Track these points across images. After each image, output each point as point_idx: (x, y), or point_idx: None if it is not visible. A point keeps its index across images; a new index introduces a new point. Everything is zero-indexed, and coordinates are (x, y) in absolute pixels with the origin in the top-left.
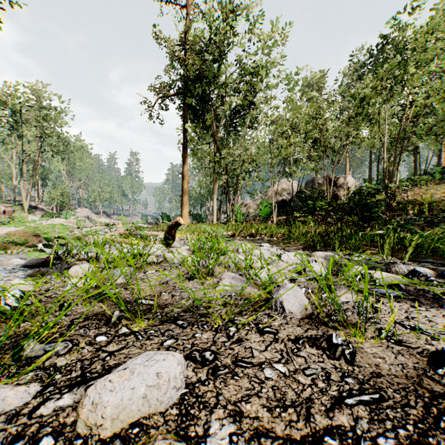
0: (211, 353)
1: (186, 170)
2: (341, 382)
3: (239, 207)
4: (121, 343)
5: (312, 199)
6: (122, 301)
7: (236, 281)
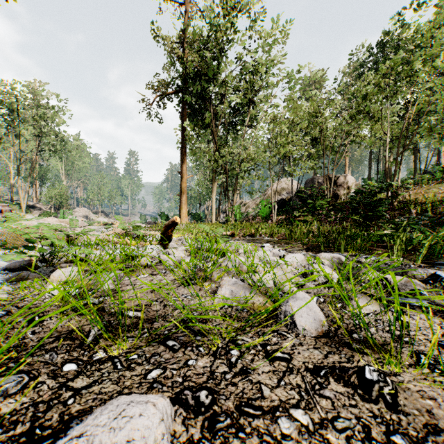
0: (208, 393)
1: (185, 168)
2: (388, 442)
3: (238, 206)
4: (93, 375)
5: (313, 198)
6: (106, 313)
7: (237, 288)
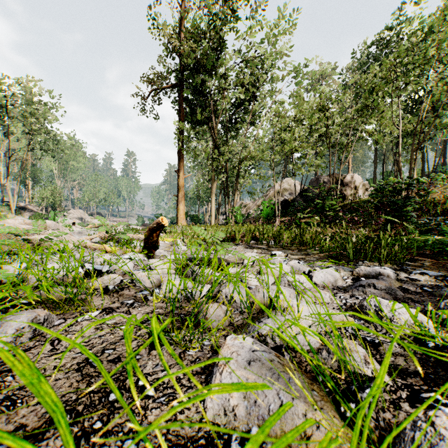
0: None
1: (182, 167)
2: None
3: (239, 207)
4: None
5: (321, 198)
6: None
7: (258, 377)
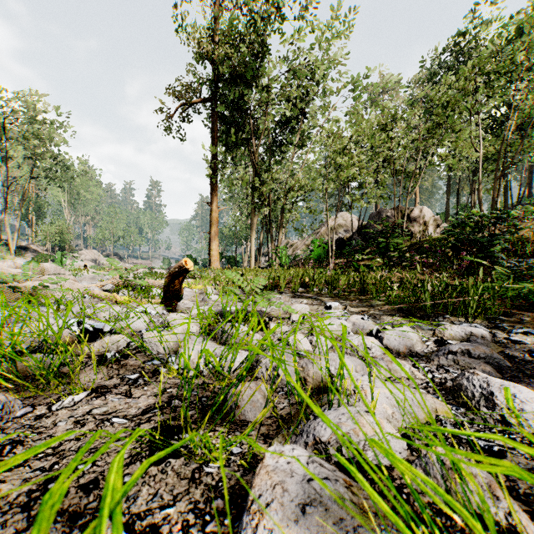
0: None
1: (216, 199)
2: None
3: (284, 247)
4: None
5: (384, 235)
6: None
7: None
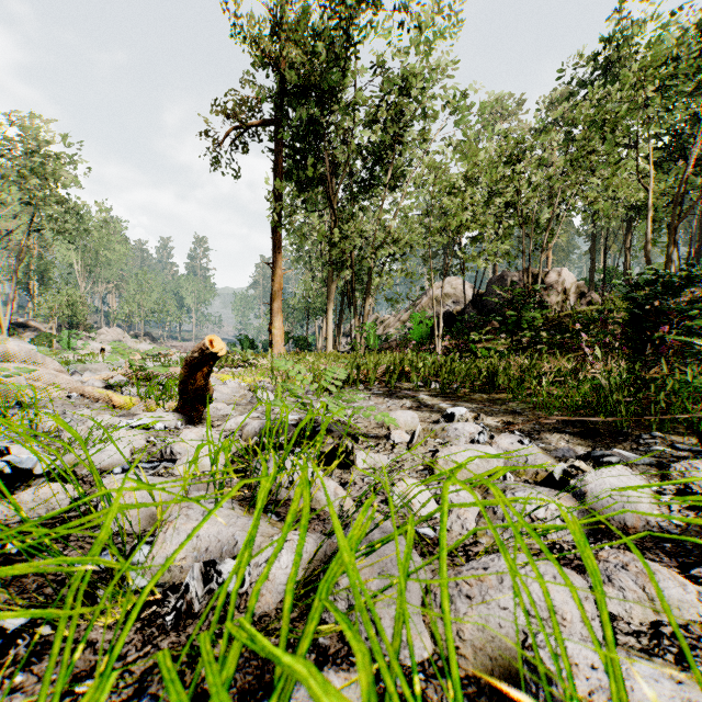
0: None
1: (279, 258)
2: None
3: (372, 324)
4: None
5: (513, 306)
6: None
7: None
